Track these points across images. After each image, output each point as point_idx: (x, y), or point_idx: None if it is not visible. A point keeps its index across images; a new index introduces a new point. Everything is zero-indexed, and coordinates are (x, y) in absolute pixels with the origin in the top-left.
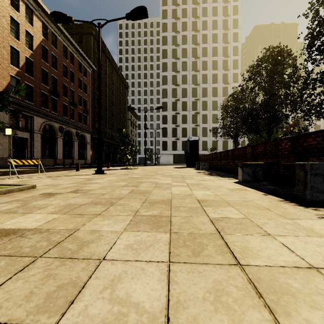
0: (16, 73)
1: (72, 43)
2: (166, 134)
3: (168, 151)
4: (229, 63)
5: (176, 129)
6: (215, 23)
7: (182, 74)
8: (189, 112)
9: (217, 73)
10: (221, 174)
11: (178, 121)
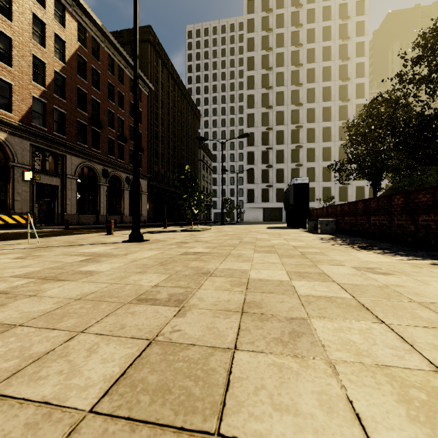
0: (41, 94)
1: (120, 52)
2: (253, 179)
3: (255, 203)
4: (349, 68)
5: (267, 171)
6: (327, 10)
7: (276, 90)
8: (287, 146)
9: (330, 85)
10: (381, 245)
11: (270, 159)
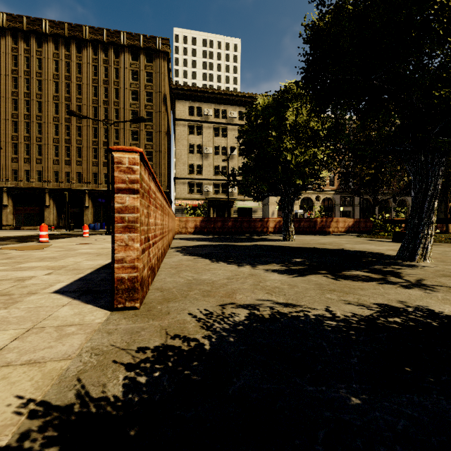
0: None
1: None
2: None
3: None
4: None
5: None
6: None
7: None
8: None
9: None
10: None
11: None
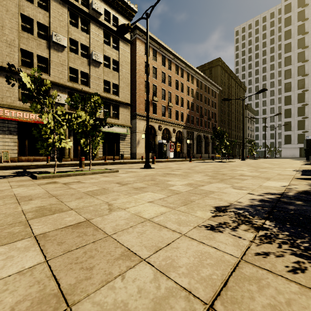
0: (188, 112)
1: (209, 81)
2: (290, 127)
3: (292, 144)
4: None
5: (303, 121)
6: None
7: None
8: None
9: None
10: None
11: (306, 112)
